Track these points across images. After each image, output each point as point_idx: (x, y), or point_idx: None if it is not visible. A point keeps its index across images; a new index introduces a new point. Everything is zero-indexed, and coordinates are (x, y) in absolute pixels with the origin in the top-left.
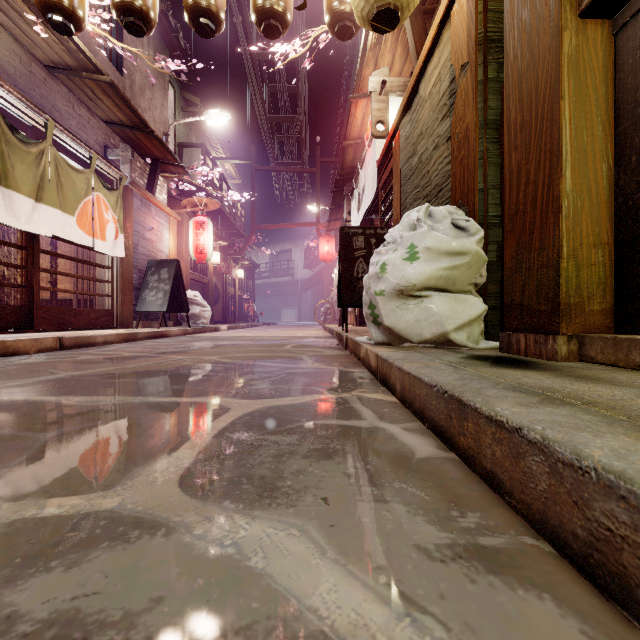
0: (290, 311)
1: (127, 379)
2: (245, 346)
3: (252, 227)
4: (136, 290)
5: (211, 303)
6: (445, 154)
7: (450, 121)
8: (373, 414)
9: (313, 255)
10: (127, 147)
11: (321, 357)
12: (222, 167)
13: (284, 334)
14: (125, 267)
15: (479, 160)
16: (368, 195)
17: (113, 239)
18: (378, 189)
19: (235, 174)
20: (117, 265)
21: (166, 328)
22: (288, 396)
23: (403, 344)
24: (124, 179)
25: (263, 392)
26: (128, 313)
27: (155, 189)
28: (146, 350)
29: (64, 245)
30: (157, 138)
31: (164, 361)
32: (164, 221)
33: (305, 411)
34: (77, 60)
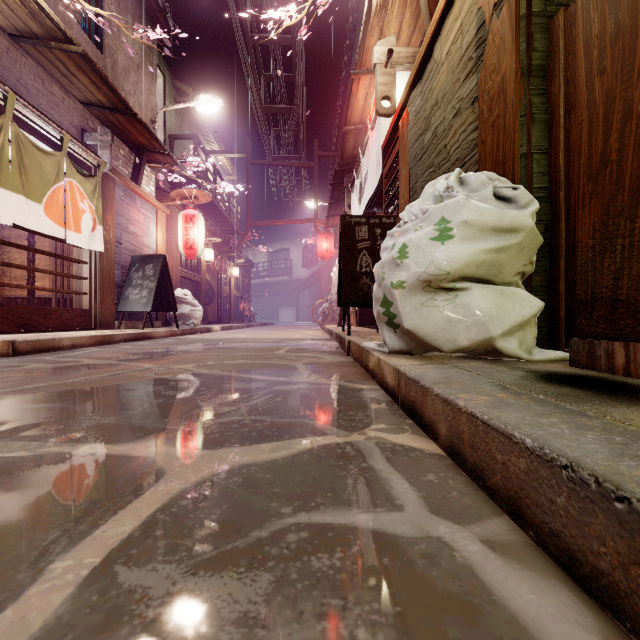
0: (288, 311)
1: (50, 403)
2: (232, 350)
3: (248, 223)
4: (118, 288)
5: (204, 302)
6: (470, 120)
7: (477, 77)
8: (412, 490)
9: (311, 254)
10: (107, 131)
11: (319, 366)
12: (217, 162)
13: (280, 335)
14: (105, 262)
15: (521, 117)
16: (371, 183)
17: (90, 231)
18: (381, 178)
19: (230, 169)
20: (96, 260)
21: (151, 329)
22: (268, 440)
23: (428, 353)
24: (103, 165)
25: (232, 431)
26: (109, 313)
27: (141, 179)
28: (115, 356)
29: (42, 239)
30: (141, 122)
31: (124, 372)
32: (151, 214)
33: (291, 481)
34: (43, 26)
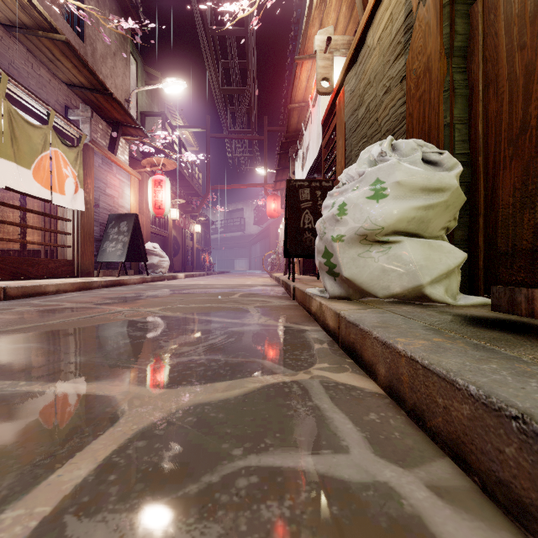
0: (242, 261)
1: (29, 343)
2: (194, 295)
3: (208, 187)
4: (97, 242)
5: (171, 254)
6: (398, 96)
7: (405, 59)
8: (356, 431)
9: (261, 213)
10: (87, 108)
11: (268, 309)
12: (182, 136)
13: (234, 282)
14: (86, 220)
15: (444, 92)
16: (312, 152)
17: (72, 193)
18: (321, 148)
19: (193, 142)
20: (78, 218)
21: (125, 277)
22: (222, 379)
23: (363, 298)
24: (84, 137)
25: (189, 370)
26: (89, 263)
27: (116, 149)
28: (92, 300)
29: (32, 200)
30: (116, 101)
31: (98, 314)
32: (125, 179)
33: (242, 421)
34: (32, 18)
